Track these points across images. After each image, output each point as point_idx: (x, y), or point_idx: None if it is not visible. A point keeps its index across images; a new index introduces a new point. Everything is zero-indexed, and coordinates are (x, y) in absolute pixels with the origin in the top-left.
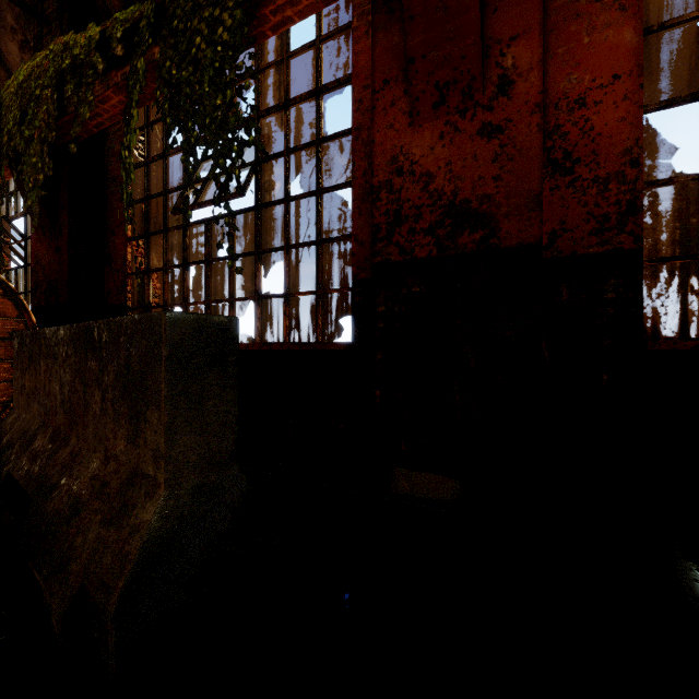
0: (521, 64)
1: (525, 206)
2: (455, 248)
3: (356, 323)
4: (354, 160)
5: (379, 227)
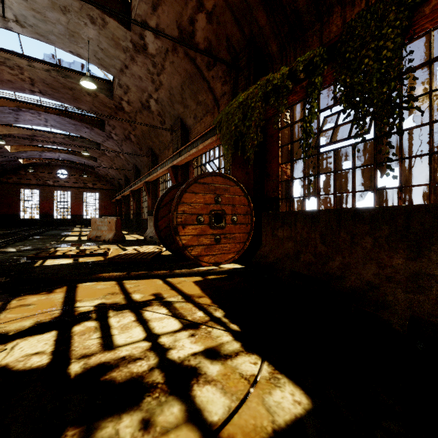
0: None
1: None
2: None
3: None
4: None
5: None
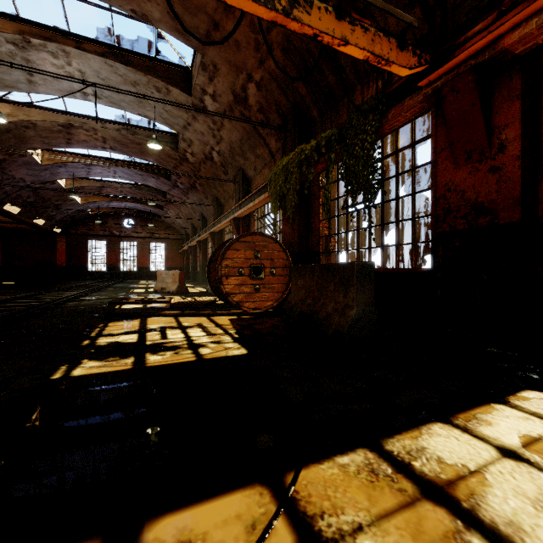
0: (510, 138)
1: (512, 204)
2: (476, 225)
3: (433, 259)
4: (431, 177)
5: (439, 216)
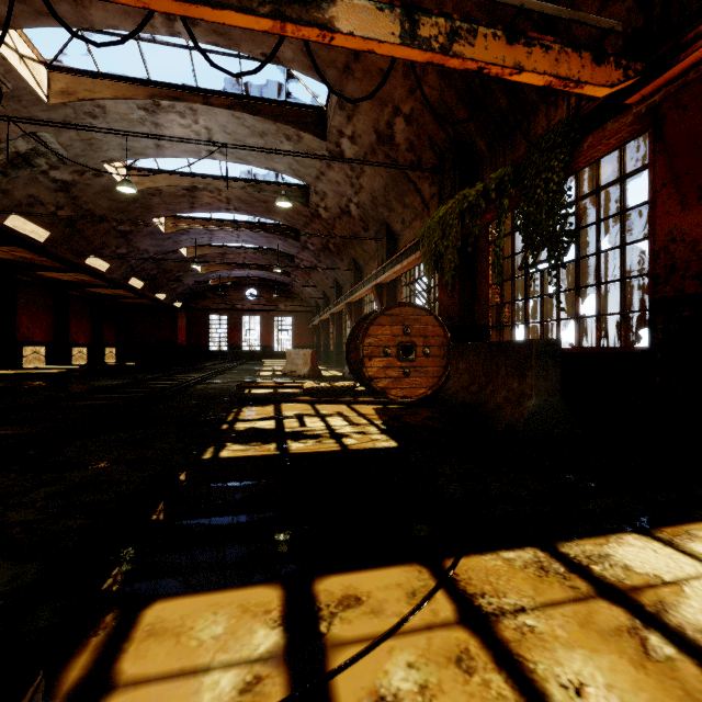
0: None
1: None
2: None
3: (651, 334)
4: (649, 222)
5: (658, 276)
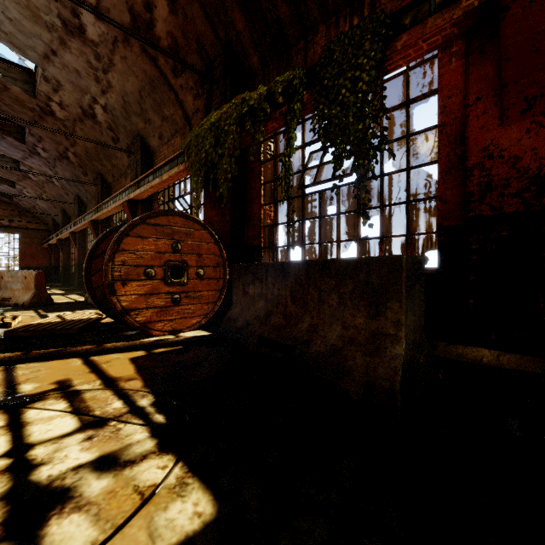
0: None
1: None
2: (540, 205)
3: (440, 255)
4: (438, 146)
5: (472, 193)
